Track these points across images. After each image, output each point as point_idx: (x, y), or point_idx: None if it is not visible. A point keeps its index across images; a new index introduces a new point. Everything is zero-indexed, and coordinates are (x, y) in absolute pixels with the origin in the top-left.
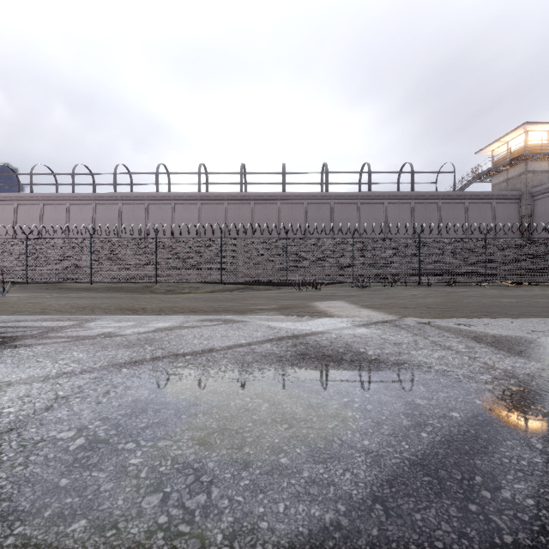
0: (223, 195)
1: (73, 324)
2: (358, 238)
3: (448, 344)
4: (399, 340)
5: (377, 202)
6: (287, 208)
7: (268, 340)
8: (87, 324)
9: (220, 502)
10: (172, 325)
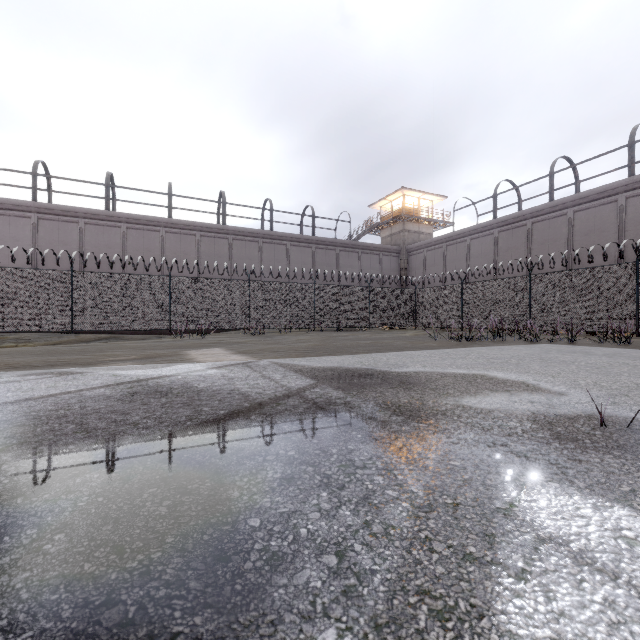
0: (77, 210)
1: None
2: (256, 281)
3: (272, 375)
4: (237, 376)
5: (279, 242)
6: (174, 239)
7: (105, 385)
8: None
9: (9, 469)
10: None
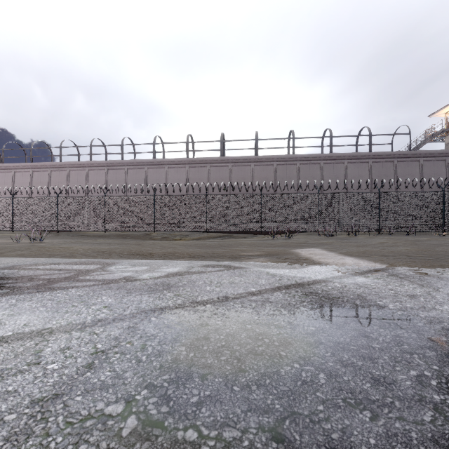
0: (206, 159)
1: (97, 268)
2: (324, 193)
3: None
4: (409, 291)
5: (337, 161)
6: (259, 169)
7: (276, 288)
8: (108, 268)
9: None
10: (181, 270)
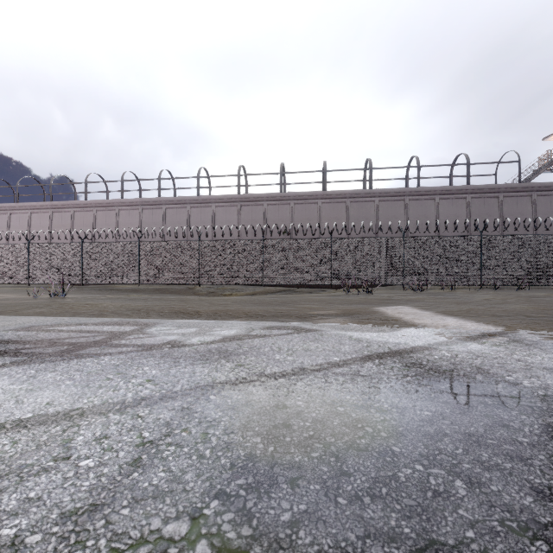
0: (262, 196)
1: (134, 329)
2: (410, 237)
3: None
4: (545, 363)
5: (426, 197)
6: (328, 208)
7: (366, 357)
8: (148, 330)
9: None
10: (239, 333)
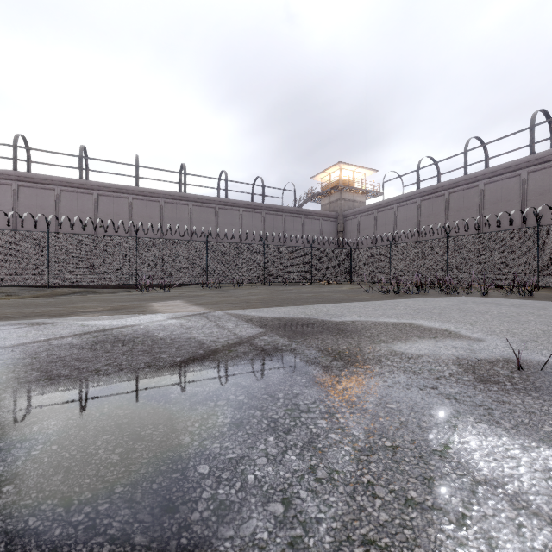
0: (53, 179)
1: None
2: (212, 242)
3: (225, 325)
4: (194, 325)
5: (233, 208)
6: (141, 205)
7: (73, 335)
8: None
9: None
10: None
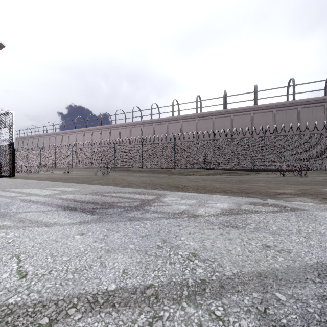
0: (212, 112)
1: (154, 198)
2: None
3: None
4: None
5: None
6: (259, 116)
7: None
8: (163, 199)
9: None
10: (232, 207)
